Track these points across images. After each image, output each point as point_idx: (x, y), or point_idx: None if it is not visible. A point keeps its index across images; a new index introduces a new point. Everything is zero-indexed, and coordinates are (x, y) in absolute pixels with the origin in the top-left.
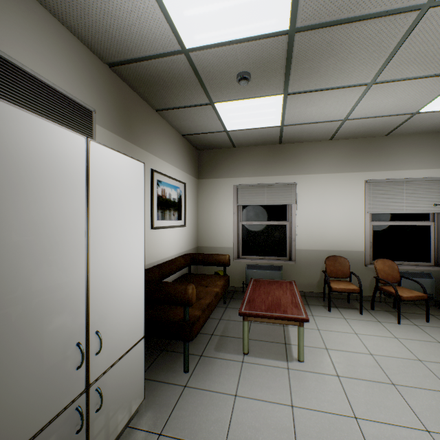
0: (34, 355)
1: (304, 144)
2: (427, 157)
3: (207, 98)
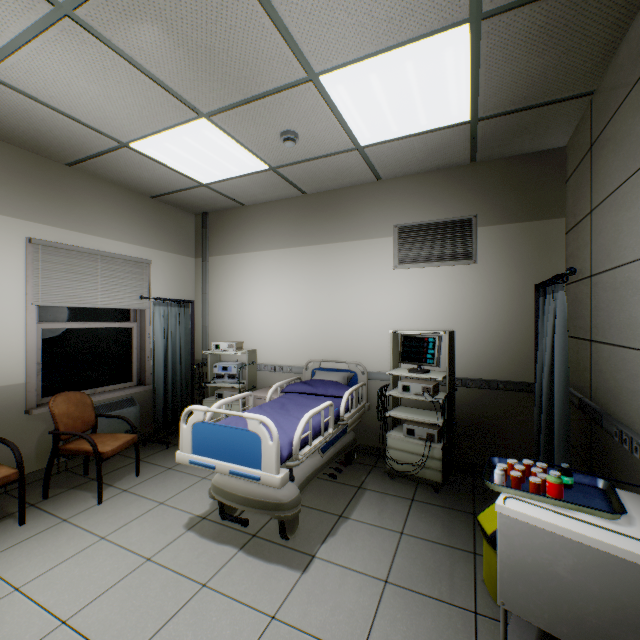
0: None
1: None
2: (130, 225)
3: None
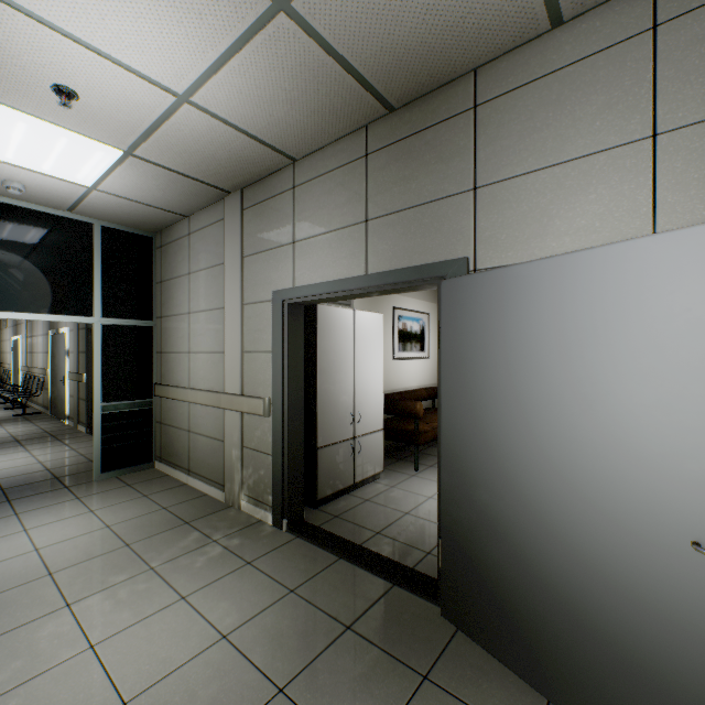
0: (337, 408)
1: None
2: None
3: None
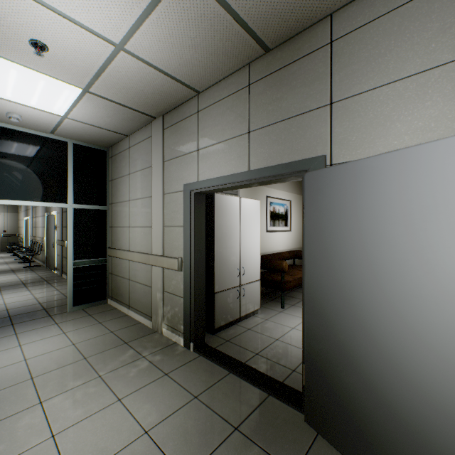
0: (228, 265)
1: None
2: None
3: None
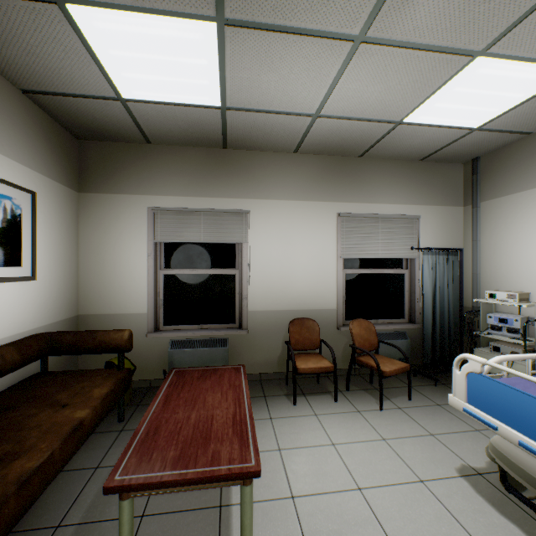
0: None
1: (260, 153)
2: (402, 189)
3: None
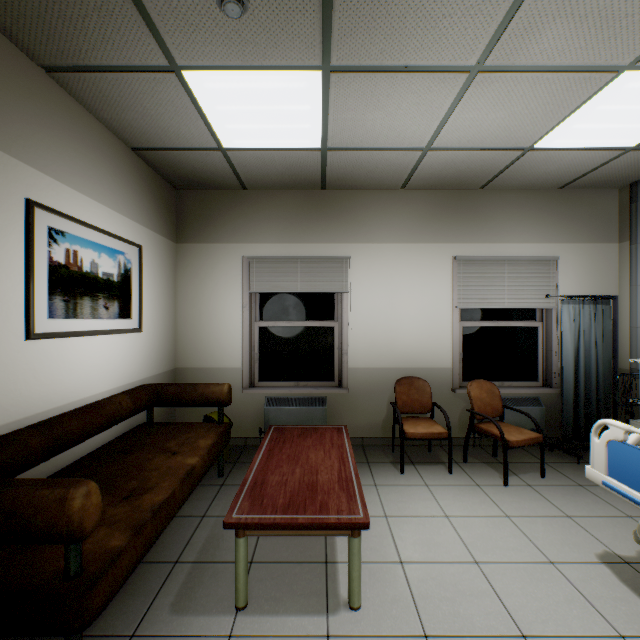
0: None
1: (362, 192)
2: (534, 225)
3: (163, 52)
